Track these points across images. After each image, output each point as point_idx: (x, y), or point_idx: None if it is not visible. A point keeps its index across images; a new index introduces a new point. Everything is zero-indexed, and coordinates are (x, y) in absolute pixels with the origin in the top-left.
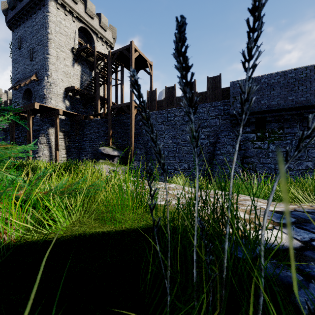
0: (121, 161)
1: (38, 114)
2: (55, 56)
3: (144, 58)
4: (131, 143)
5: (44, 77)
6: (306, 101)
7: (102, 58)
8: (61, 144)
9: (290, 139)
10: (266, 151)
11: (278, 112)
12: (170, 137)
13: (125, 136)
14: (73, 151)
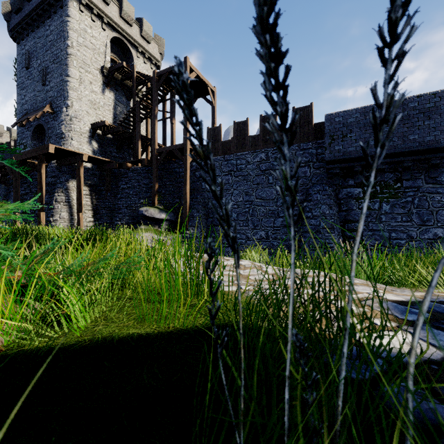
0: (171, 227)
1: (54, 161)
2: (78, 79)
3: (204, 81)
4: (185, 202)
5: (61, 108)
6: (434, 141)
7: (144, 82)
8: (86, 204)
9: (412, 196)
10: (377, 213)
11: (395, 158)
12: (240, 192)
13: (177, 192)
14: (102, 213)
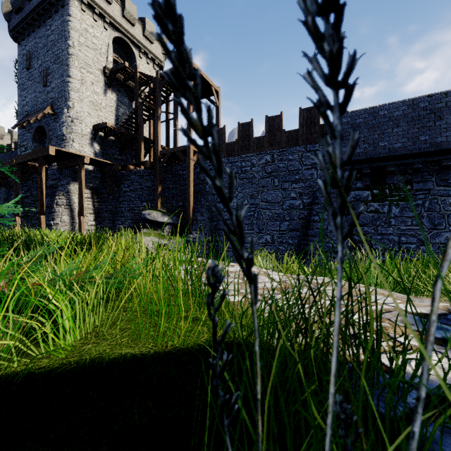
0: (175, 231)
1: (55, 164)
2: (79, 80)
3: (208, 81)
4: (188, 205)
5: (62, 109)
6: (446, 142)
7: (147, 83)
8: (87, 207)
9: (422, 199)
10: (386, 217)
11: (405, 160)
12: (245, 195)
13: (180, 195)
14: (104, 216)
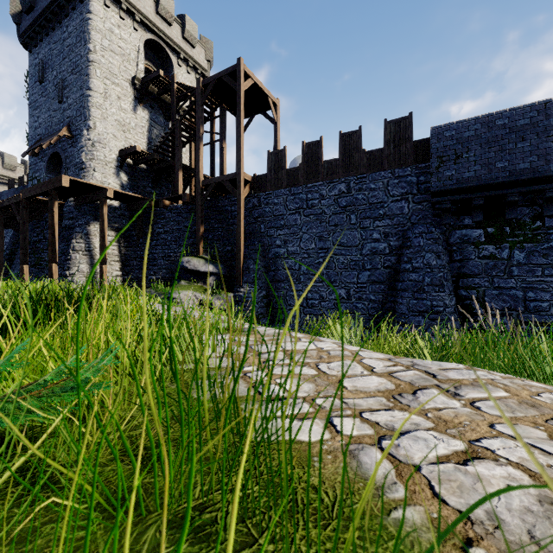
0: (221, 284)
1: (71, 199)
2: (102, 93)
3: (264, 91)
4: (238, 250)
5: (81, 130)
6: None
7: (187, 96)
8: (112, 253)
9: None
10: (506, 264)
11: (533, 186)
12: (311, 237)
13: (228, 237)
14: (133, 265)
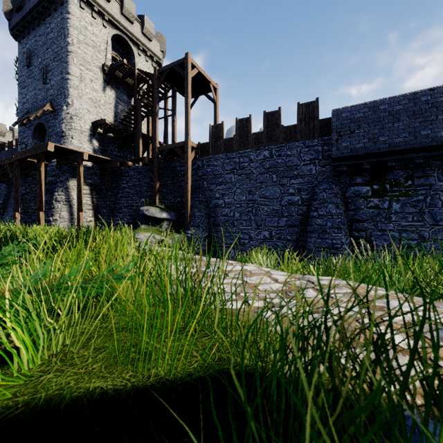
0: (173, 227)
1: (54, 160)
2: (79, 77)
3: (206, 77)
4: (186, 201)
5: (62, 106)
6: None
7: (146, 80)
8: (86, 203)
9: (423, 194)
10: (386, 213)
11: (406, 155)
12: (243, 191)
13: (178, 191)
14: (103, 212)
